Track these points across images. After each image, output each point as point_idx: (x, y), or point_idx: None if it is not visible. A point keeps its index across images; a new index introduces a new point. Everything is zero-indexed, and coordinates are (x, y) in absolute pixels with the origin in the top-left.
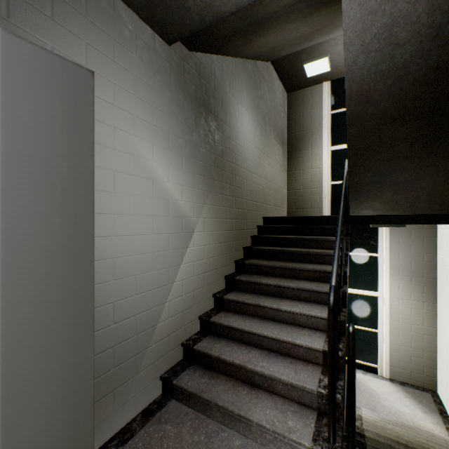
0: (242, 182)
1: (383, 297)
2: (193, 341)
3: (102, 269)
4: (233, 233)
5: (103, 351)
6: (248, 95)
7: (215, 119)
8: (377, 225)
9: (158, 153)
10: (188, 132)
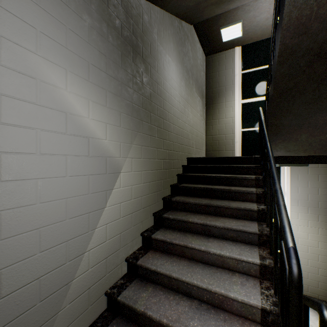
0: (169, 125)
1: None
2: (118, 288)
3: None
4: (161, 173)
5: None
6: (175, 48)
7: (143, 62)
8: (283, 164)
9: (73, 83)
10: (113, 67)
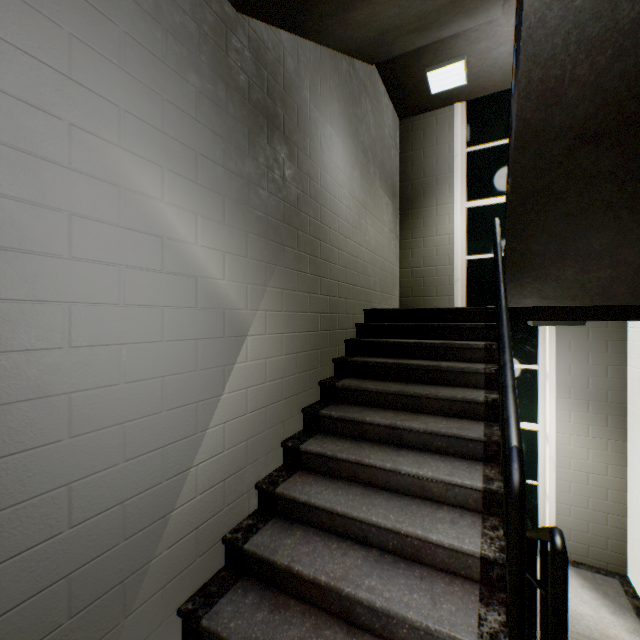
0: (331, 251)
1: (545, 432)
2: (243, 532)
3: (38, 417)
4: (317, 337)
5: (42, 589)
6: (341, 111)
7: (285, 142)
8: (540, 322)
9: (173, 188)
10: (235, 156)
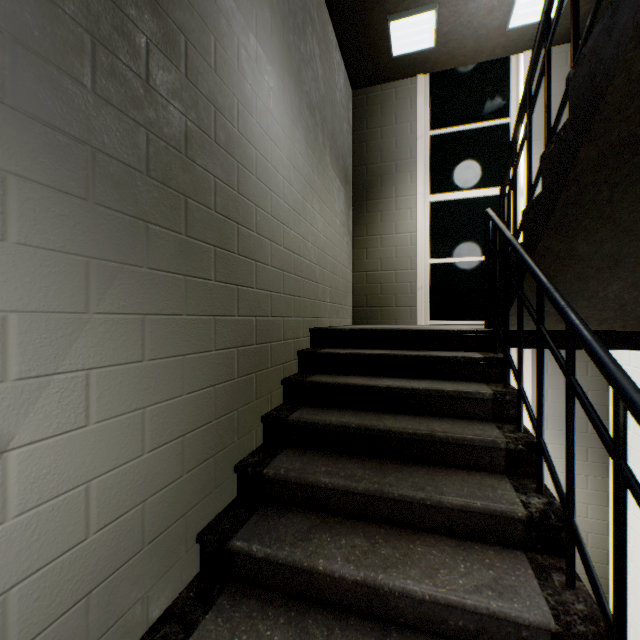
0: (259, 243)
1: None
2: None
3: None
4: (232, 389)
5: None
6: (276, 28)
7: (151, 7)
8: None
9: None
10: None
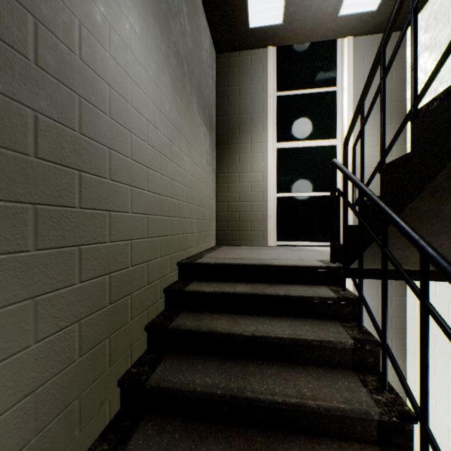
0: (114, 190)
1: None
2: None
3: None
4: (70, 376)
5: None
6: None
7: None
8: None
9: None
10: None
